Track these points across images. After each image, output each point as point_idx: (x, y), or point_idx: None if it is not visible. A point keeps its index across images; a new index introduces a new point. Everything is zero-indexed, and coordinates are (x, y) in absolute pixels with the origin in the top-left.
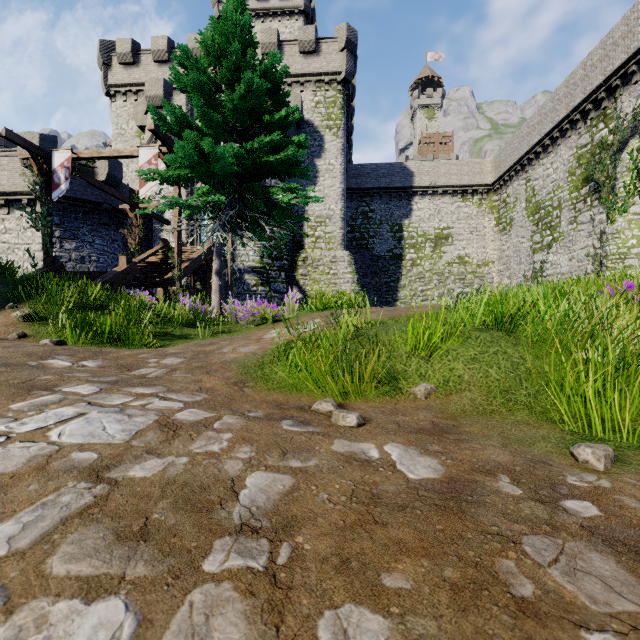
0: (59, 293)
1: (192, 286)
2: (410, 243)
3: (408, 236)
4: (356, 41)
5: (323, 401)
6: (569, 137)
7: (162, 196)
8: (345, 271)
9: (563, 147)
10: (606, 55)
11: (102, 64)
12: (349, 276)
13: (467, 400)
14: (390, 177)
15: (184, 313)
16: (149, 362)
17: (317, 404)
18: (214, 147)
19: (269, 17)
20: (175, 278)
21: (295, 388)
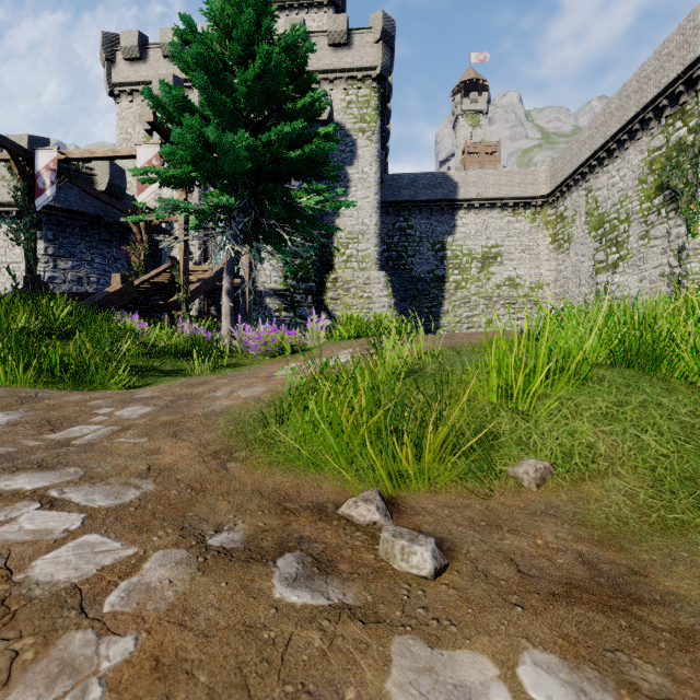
0: (8, 315)
1: (206, 311)
2: (454, 263)
3: (451, 255)
4: (393, 32)
5: (360, 499)
6: (639, 139)
7: (159, 198)
8: (381, 294)
9: (632, 151)
10: (685, 41)
11: (105, 60)
12: (385, 300)
13: (620, 496)
14: (431, 188)
15: (178, 341)
16: (96, 414)
17: (349, 505)
18: (221, 135)
19: (295, 9)
20: (180, 300)
21: (313, 461)
